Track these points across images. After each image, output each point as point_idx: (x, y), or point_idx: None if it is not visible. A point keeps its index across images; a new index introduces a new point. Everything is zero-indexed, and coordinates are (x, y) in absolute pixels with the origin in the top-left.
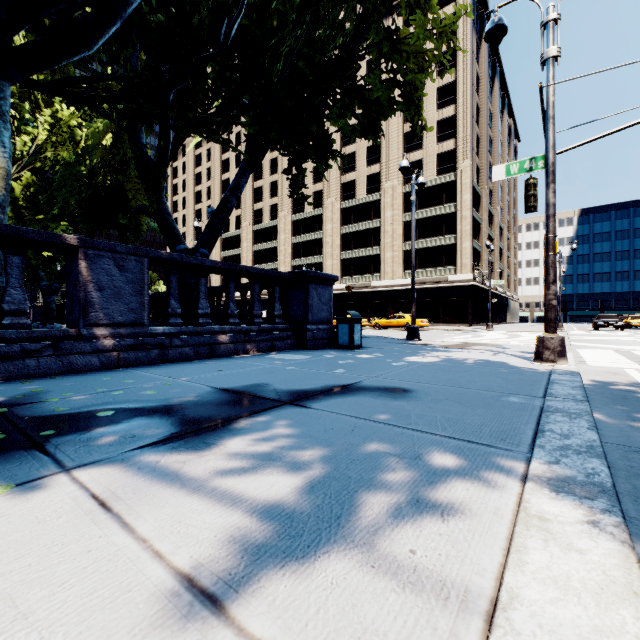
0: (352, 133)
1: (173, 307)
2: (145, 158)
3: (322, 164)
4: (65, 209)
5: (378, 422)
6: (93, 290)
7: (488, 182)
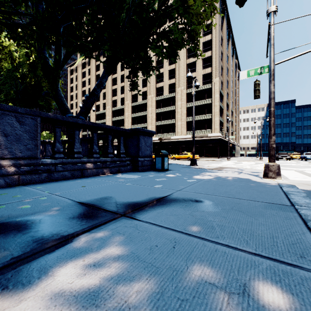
0: (162, 56)
1: (58, 147)
2: (46, 64)
3: (147, 73)
4: (8, 95)
5: (192, 235)
6: (0, 136)
7: (226, 89)
